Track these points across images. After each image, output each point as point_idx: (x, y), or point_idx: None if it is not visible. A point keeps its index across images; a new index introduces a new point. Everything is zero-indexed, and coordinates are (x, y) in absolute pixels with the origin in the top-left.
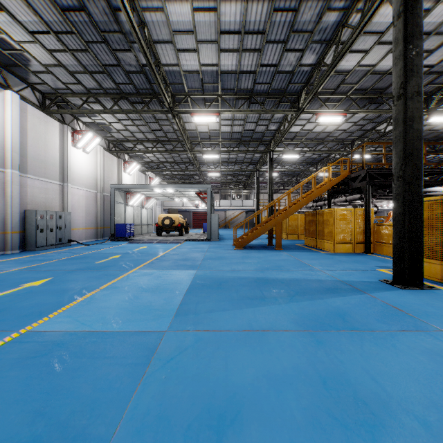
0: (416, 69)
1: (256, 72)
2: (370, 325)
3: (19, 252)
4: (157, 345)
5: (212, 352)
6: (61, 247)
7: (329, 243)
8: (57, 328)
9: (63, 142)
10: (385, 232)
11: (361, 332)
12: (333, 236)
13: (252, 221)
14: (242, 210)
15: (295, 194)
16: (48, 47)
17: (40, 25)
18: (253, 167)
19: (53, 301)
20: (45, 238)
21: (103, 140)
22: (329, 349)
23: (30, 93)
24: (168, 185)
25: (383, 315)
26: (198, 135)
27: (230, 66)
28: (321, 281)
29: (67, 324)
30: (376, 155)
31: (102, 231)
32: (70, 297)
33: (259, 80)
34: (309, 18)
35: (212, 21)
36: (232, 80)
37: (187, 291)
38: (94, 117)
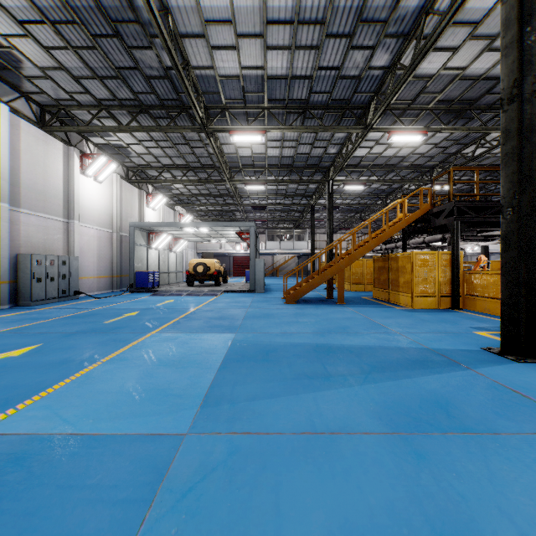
0: (535, 61)
1: (312, 77)
2: (489, 423)
3: (10, 307)
4: (170, 462)
5: (254, 476)
6: (65, 301)
7: (406, 297)
8: (24, 428)
9: (68, 169)
10: (479, 282)
11: (479, 436)
12: (412, 287)
13: (306, 267)
14: (293, 254)
15: (359, 234)
16: (45, 43)
17: (32, 13)
18: (307, 201)
19: (32, 381)
20: (43, 289)
21: (120, 167)
22: (438, 470)
23: (24, 104)
24: (201, 223)
25: (502, 405)
26: (239, 160)
27: (279, 69)
28: (403, 349)
29: (41, 421)
30: (459, 186)
31: (118, 280)
32: (58, 374)
33: (316, 88)
34: (383, 3)
35: (256, 6)
36: (281, 88)
37: (221, 364)
38: (108, 137)
